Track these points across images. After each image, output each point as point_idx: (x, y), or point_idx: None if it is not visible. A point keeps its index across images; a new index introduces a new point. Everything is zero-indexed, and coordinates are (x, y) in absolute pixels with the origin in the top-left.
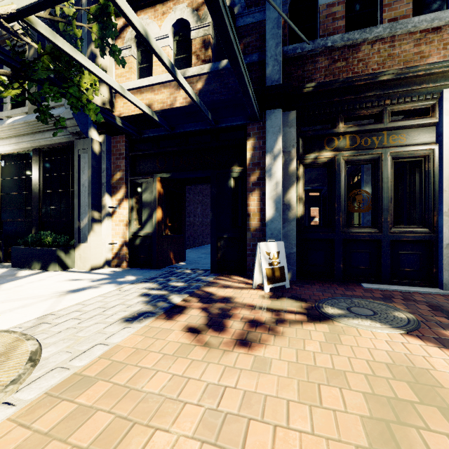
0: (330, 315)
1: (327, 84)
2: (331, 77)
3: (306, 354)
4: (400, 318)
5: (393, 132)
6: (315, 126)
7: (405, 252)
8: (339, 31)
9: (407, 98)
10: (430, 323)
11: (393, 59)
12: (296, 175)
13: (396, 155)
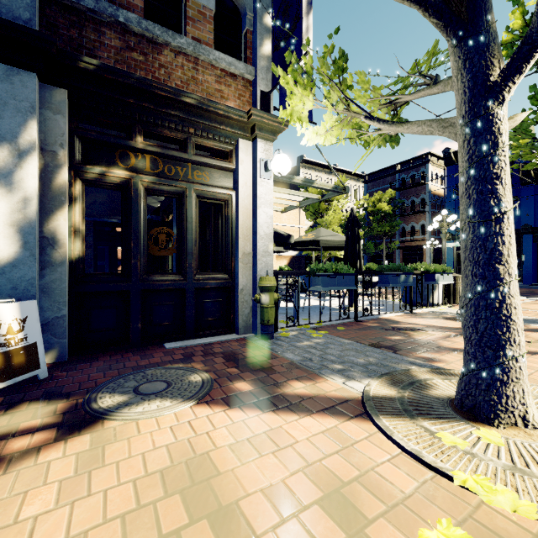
0: (103, 411)
1: (118, 73)
2: (125, 67)
3: (20, 529)
4: (195, 383)
5: (198, 168)
6: (106, 130)
7: (209, 301)
8: (137, 12)
9: (210, 134)
10: (223, 378)
11: (197, 84)
12: (69, 193)
13: (200, 193)
